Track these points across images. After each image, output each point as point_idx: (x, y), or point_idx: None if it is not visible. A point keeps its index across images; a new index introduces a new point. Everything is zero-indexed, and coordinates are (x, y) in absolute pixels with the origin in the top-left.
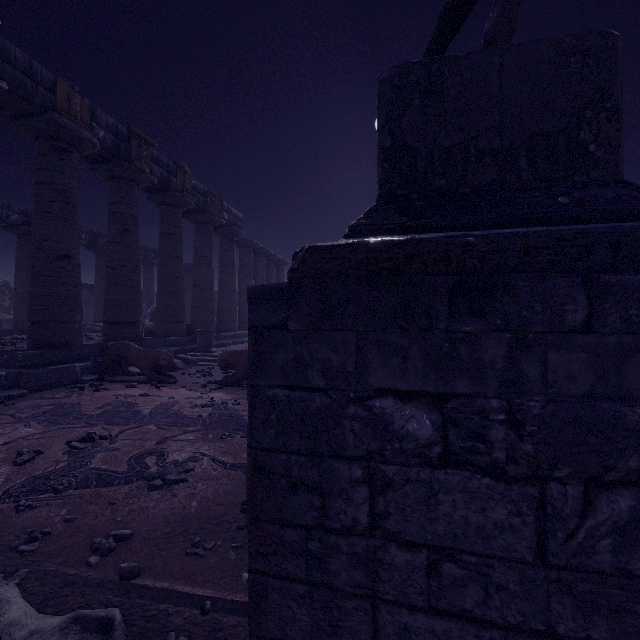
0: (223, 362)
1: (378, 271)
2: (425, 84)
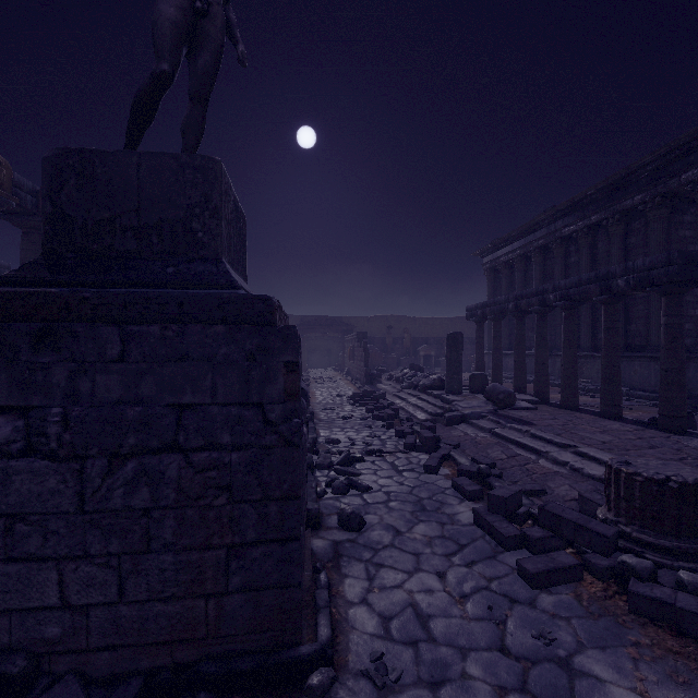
0: None
1: (13, 315)
2: (80, 168)
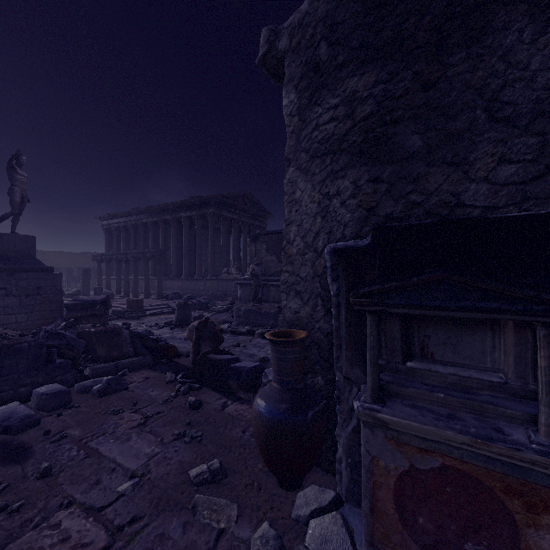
0: None
1: None
2: None
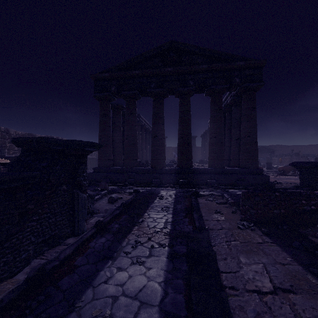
0: (282, 169)
1: None
2: None
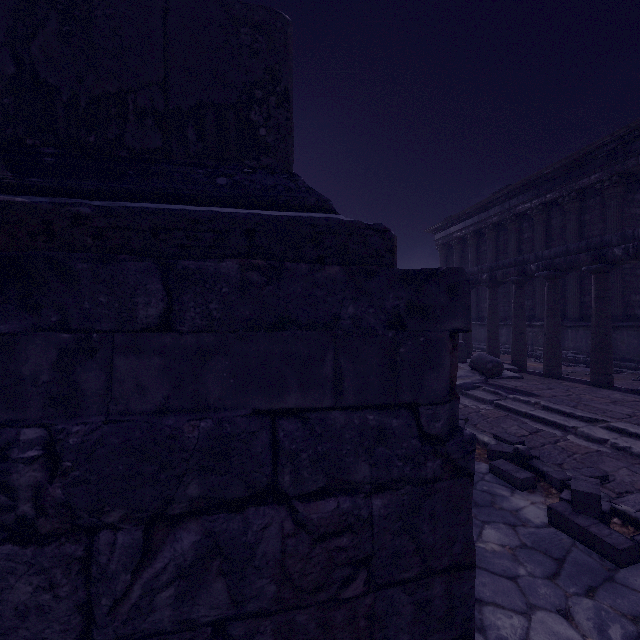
0: None
1: None
2: (66, 4)
